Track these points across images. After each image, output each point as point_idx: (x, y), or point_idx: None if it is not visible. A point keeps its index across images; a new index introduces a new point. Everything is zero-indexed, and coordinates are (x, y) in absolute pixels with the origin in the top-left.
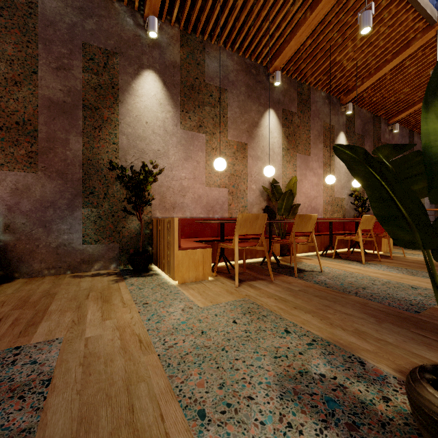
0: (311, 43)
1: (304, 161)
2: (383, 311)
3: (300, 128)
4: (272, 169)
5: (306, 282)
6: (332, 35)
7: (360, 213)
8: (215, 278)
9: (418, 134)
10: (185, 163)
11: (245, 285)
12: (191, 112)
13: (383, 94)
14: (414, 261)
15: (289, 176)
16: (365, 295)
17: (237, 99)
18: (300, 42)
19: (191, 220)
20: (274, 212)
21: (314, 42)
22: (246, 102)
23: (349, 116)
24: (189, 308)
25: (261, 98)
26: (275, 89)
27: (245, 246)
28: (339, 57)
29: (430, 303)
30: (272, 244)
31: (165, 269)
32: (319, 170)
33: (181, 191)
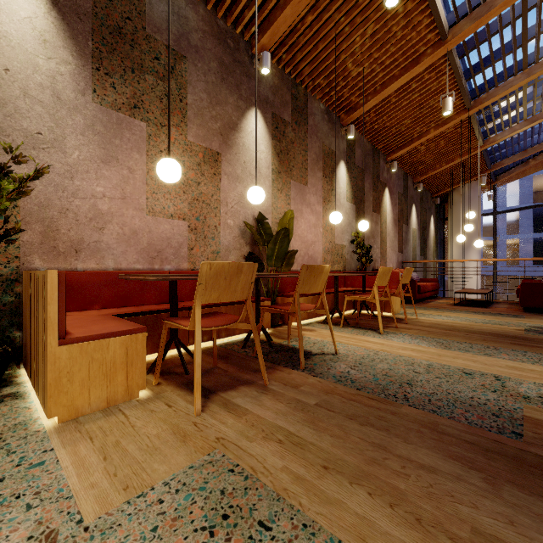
0: (312, 23)
1: (300, 192)
2: (474, 444)
3: (295, 145)
4: (261, 192)
5: (322, 382)
6: (339, 17)
7: (363, 265)
8: (156, 390)
9: (411, 178)
10: (104, 169)
11: (216, 403)
12: (116, 76)
13: (385, 121)
14: (431, 324)
15: (280, 210)
16: (422, 402)
17: (205, 78)
18: (299, 13)
19: (117, 273)
20: (260, 262)
21: (316, 22)
22: (218, 88)
23: (350, 143)
24: (46, 539)
25: (241, 87)
26: (262, 80)
27: (216, 325)
28: (345, 56)
29: (513, 406)
30: (261, 314)
31: (35, 385)
32: (318, 206)
33: (93, 219)
